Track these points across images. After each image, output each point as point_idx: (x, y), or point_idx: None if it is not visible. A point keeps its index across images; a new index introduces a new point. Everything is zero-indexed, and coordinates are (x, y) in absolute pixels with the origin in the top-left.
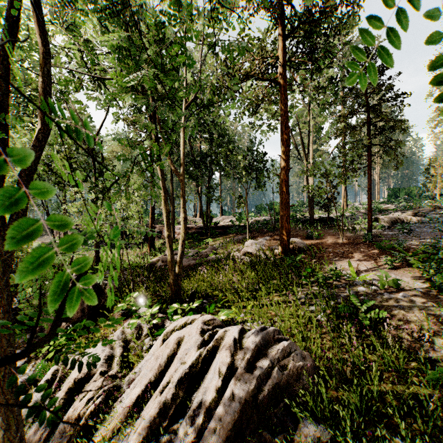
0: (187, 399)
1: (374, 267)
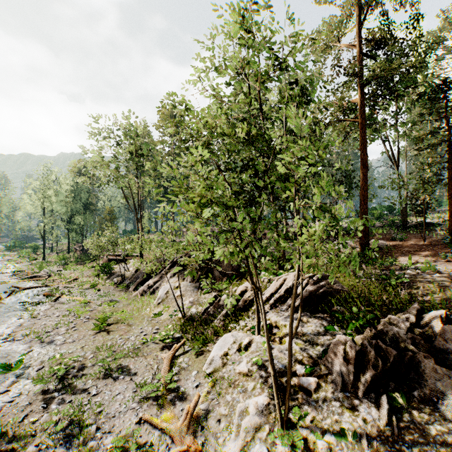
0: (288, 299)
1: (432, 260)
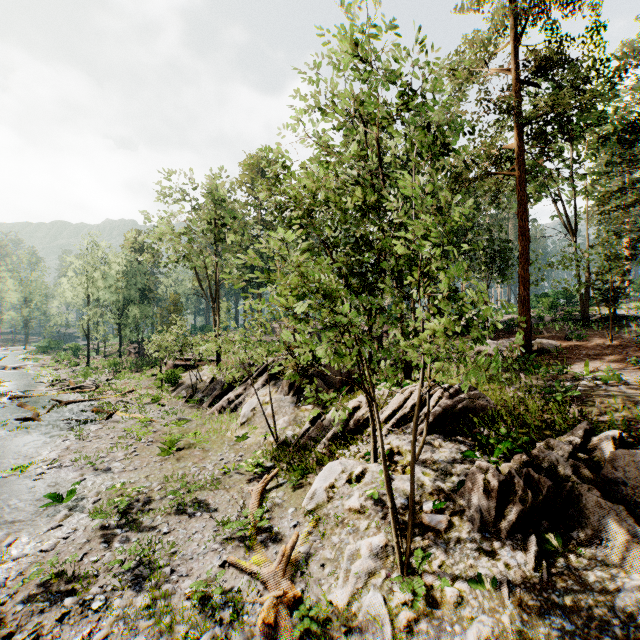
0: None
1: (619, 368)
